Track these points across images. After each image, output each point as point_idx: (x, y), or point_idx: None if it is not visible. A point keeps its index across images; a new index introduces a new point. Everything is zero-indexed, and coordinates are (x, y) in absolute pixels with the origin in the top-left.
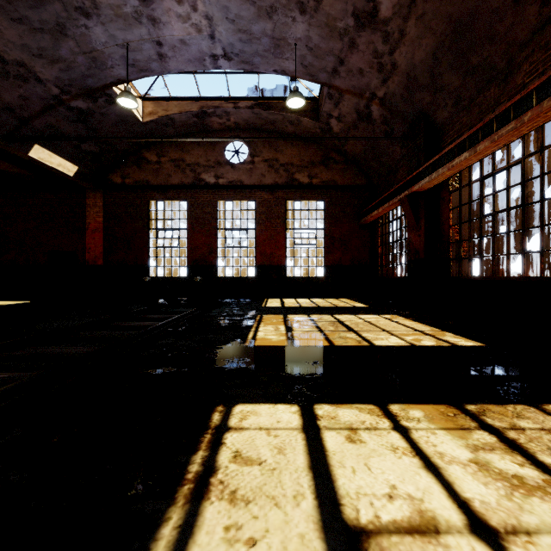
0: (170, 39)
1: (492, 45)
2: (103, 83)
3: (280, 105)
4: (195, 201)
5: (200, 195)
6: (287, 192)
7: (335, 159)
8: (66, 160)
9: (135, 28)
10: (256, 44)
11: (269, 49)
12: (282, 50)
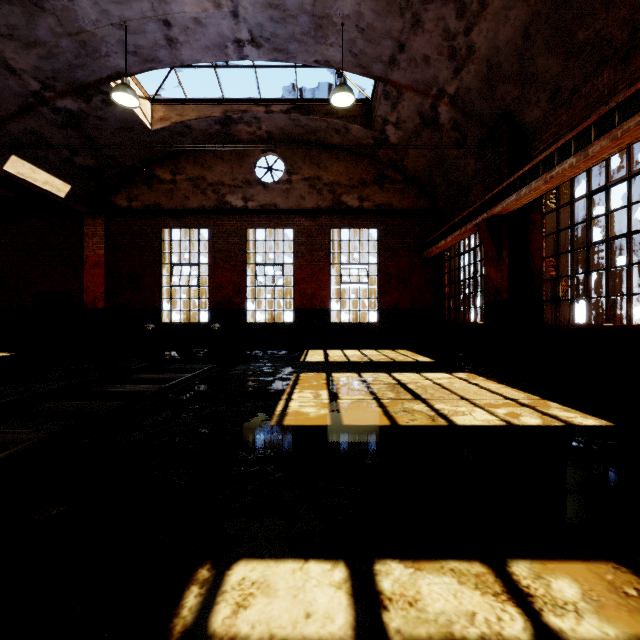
0: (180, 17)
1: (609, 11)
2: (98, 76)
3: (323, 109)
4: (218, 230)
5: (224, 222)
6: (333, 218)
7: (391, 178)
8: (55, 177)
9: (134, 1)
10: (292, 24)
11: (308, 31)
12: (326, 32)
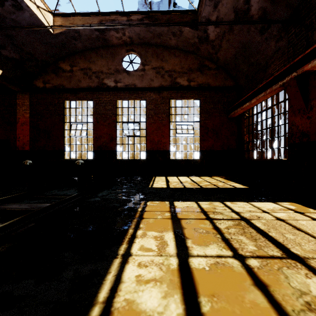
0: None
1: None
2: None
3: (165, 17)
4: (99, 101)
5: (103, 96)
6: (171, 93)
7: (208, 66)
8: None
9: None
10: None
11: None
12: None
